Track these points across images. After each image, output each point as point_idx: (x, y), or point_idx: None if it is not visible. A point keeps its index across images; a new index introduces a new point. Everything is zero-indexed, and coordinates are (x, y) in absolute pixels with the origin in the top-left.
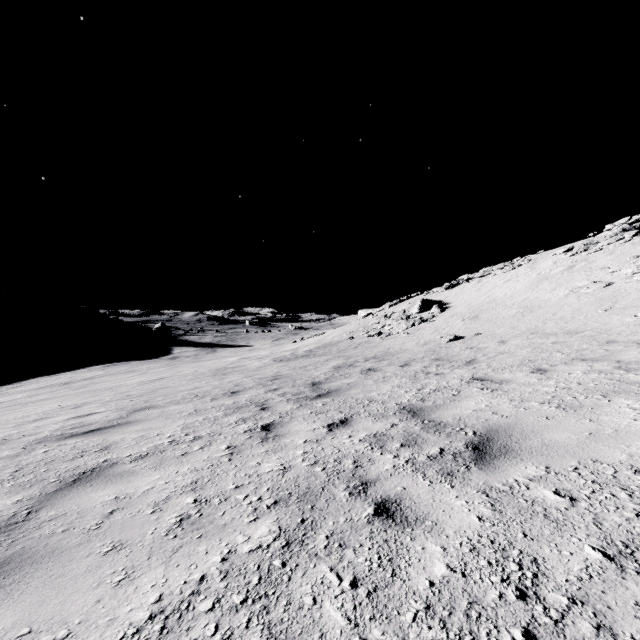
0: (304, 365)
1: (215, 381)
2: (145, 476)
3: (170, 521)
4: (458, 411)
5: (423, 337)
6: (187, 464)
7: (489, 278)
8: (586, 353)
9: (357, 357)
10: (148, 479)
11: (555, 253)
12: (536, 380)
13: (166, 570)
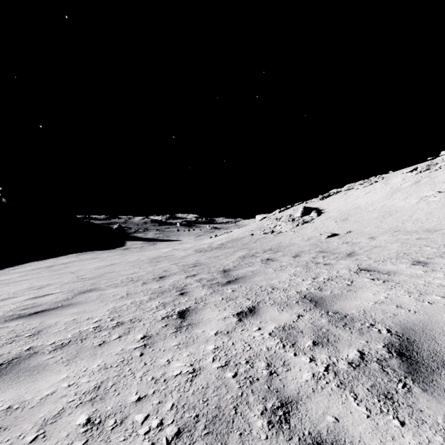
0: (217, 255)
1: (149, 267)
2: (53, 373)
3: None
4: (359, 302)
5: (306, 234)
6: (99, 358)
7: (353, 191)
8: None
9: (257, 249)
10: (54, 378)
11: (403, 172)
12: (422, 272)
13: None
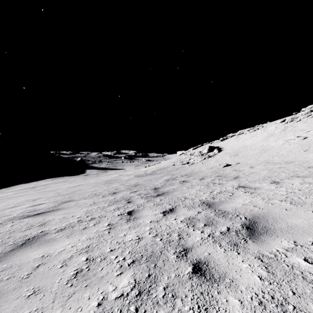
0: (150, 179)
1: (105, 187)
2: (61, 242)
3: (70, 273)
4: (234, 205)
5: (210, 165)
6: (85, 235)
7: (242, 135)
8: (298, 173)
9: (177, 175)
10: (62, 244)
11: (276, 122)
12: (274, 187)
13: (62, 312)
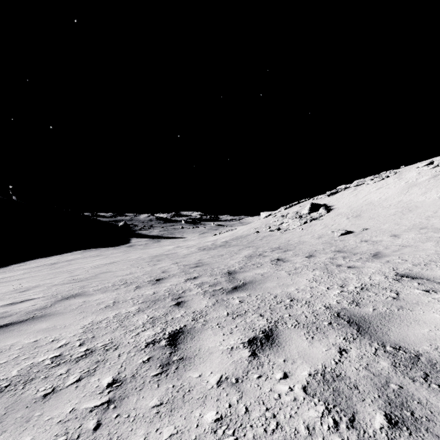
0: (221, 254)
1: (148, 267)
2: None
3: None
4: (427, 330)
5: (316, 231)
6: (30, 431)
7: (363, 187)
8: None
9: (264, 247)
10: None
11: (418, 166)
12: None
13: None
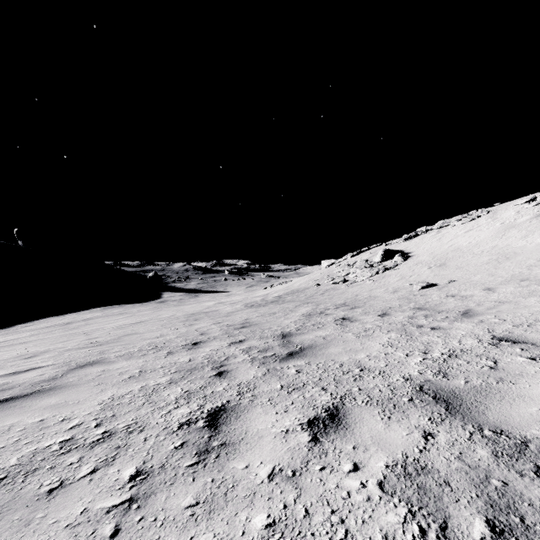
0: (273, 311)
1: (183, 328)
2: None
3: None
4: (536, 409)
5: (390, 284)
6: (29, 538)
7: (448, 229)
8: None
9: (326, 304)
10: None
11: (516, 203)
12: None
13: None
